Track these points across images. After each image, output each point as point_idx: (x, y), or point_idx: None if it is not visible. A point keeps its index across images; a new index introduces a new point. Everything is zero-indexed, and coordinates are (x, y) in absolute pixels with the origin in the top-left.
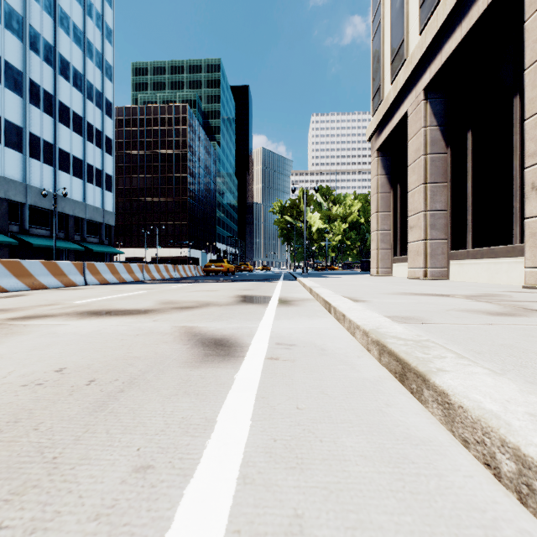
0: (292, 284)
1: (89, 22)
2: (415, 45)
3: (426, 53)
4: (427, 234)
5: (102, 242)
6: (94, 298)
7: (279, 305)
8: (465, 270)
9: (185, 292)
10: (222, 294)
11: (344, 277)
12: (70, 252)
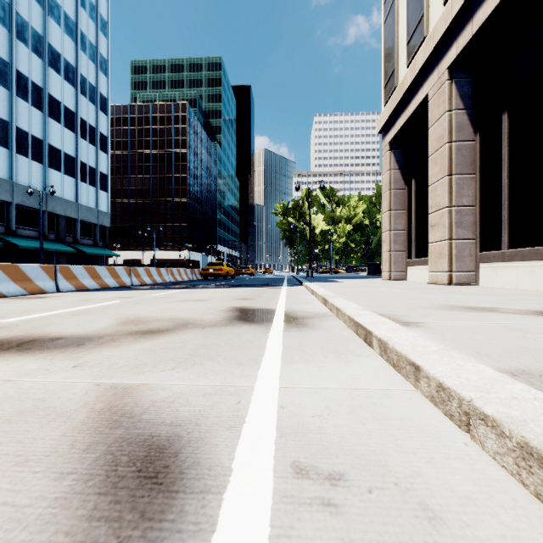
0: (298, 290)
1: (82, 12)
2: (439, 17)
3: (452, 24)
4: (452, 233)
5: (96, 244)
6: (40, 312)
7: (287, 327)
8: (499, 274)
9: (167, 302)
10: (212, 306)
11: (355, 281)
12: (61, 254)
